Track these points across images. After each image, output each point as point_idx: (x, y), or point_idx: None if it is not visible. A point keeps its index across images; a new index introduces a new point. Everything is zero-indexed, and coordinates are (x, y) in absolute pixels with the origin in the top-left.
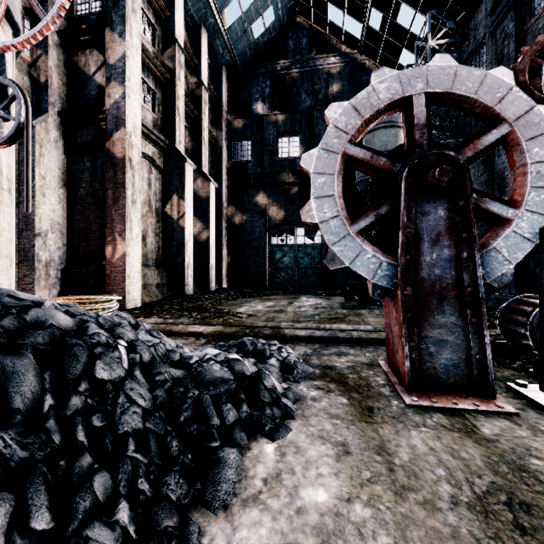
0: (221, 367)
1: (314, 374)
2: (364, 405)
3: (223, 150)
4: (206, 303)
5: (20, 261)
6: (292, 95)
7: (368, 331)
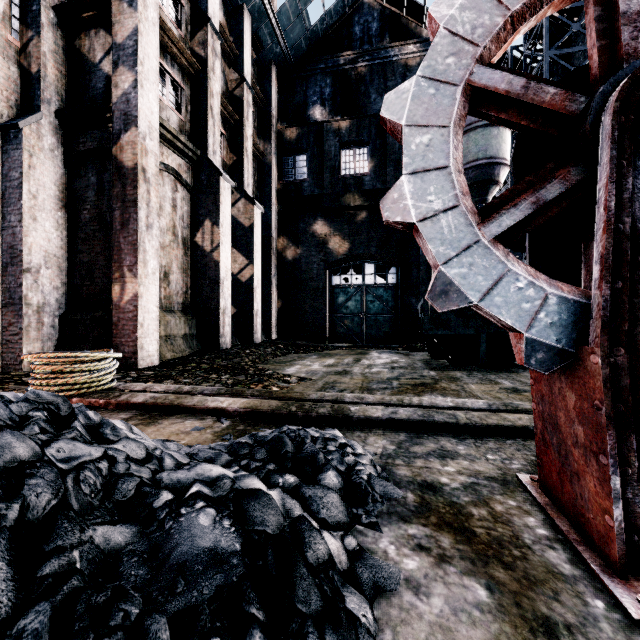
0: (216, 518)
1: (406, 504)
2: (530, 615)
3: (271, 167)
4: (246, 360)
5: (5, 305)
6: (359, 96)
7: (479, 409)
